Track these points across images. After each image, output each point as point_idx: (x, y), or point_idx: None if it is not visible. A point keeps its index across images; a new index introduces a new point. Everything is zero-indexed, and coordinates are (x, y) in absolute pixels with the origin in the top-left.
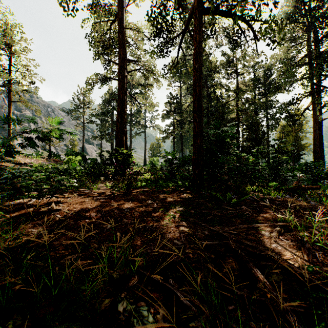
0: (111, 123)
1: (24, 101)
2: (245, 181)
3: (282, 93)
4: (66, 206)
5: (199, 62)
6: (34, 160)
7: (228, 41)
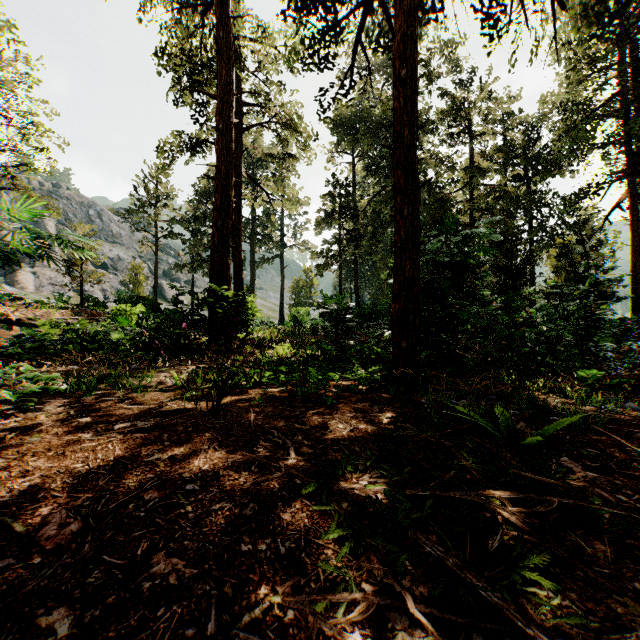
0: None
1: (23, 188)
2: (532, 370)
3: (561, 175)
4: (1, 467)
5: (411, 62)
6: (42, 312)
7: (451, 68)
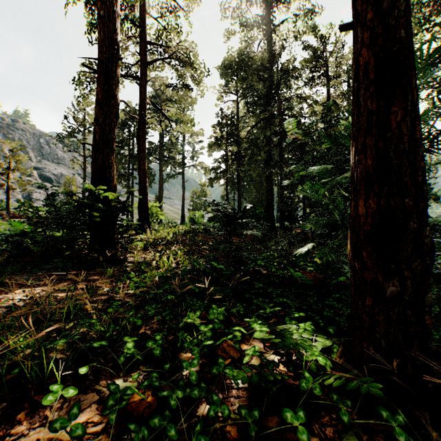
0: (129, 157)
1: None
2: None
3: None
4: None
5: None
6: None
7: (312, 28)
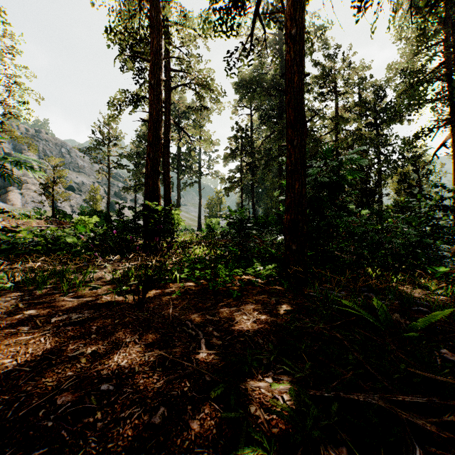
0: None
1: (9, 131)
2: (397, 267)
3: (401, 123)
4: None
5: (299, 23)
6: (23, 222)
7: (322, 45)
